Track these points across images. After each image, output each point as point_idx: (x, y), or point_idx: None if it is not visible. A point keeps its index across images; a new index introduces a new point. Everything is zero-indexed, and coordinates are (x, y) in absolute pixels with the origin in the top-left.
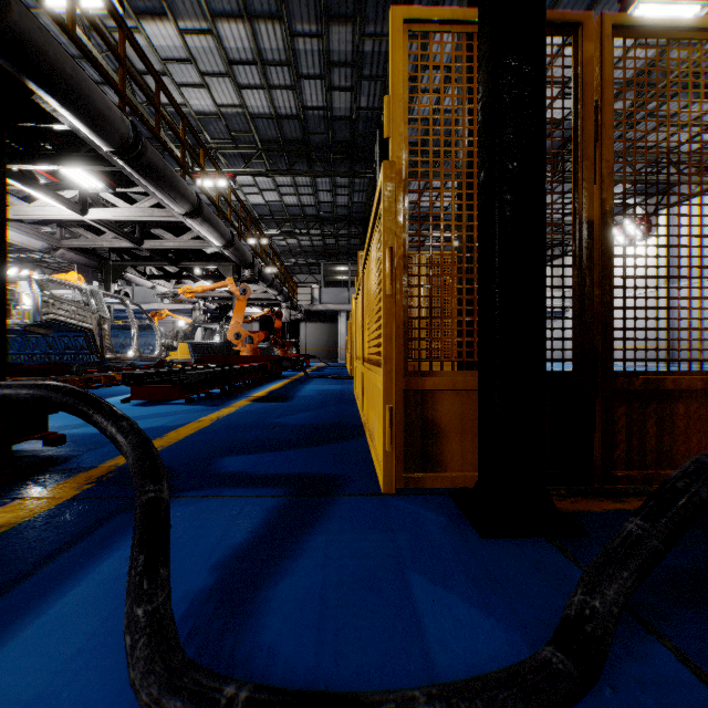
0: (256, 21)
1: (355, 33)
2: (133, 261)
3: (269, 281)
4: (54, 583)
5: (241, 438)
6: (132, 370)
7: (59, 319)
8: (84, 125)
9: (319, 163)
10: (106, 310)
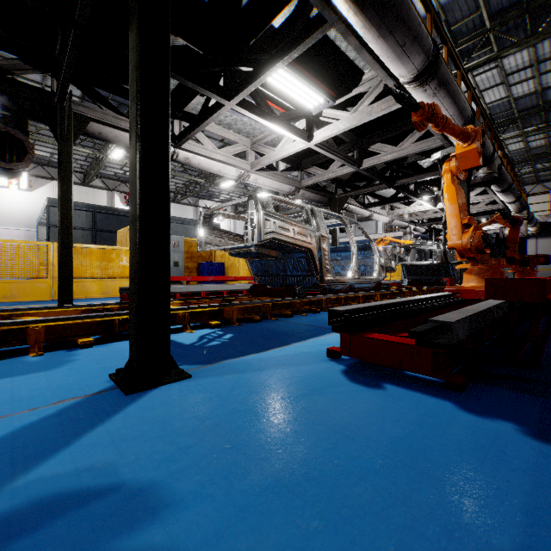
0: None
1: None
2: (353, 191)
3: (506, 183)
4: None
5: None
6: (351, 292)
7: (279, 238)
8: None
9: None
10: (325, 228)
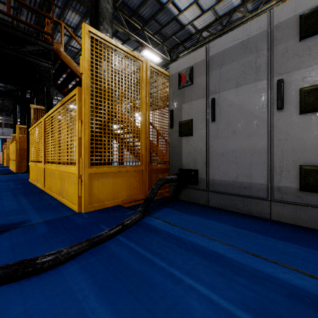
0: None
1: None
2: None
3: None
4: None
5: None
6: None
7: None
8: None
9: None
10: None
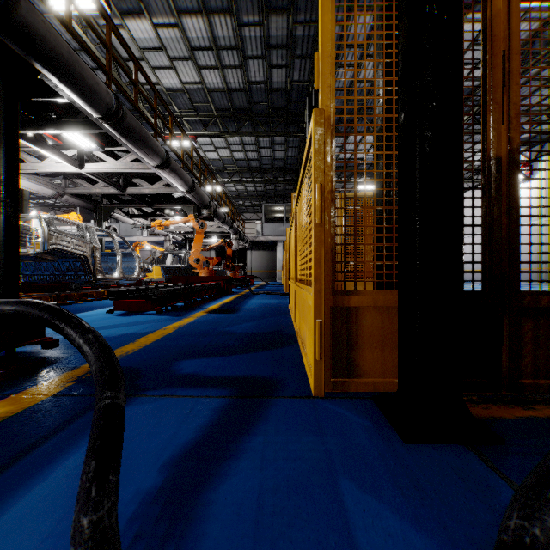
0: (211, 15)
1: (289, 21)
2: (119, 204)
3: (222, 218)
4: (24, 478)
5: (197, 344)
6: (117, 287)
7: (61, 248)
8: (78, 97)
9: (261, 125)
10: (97, 241)
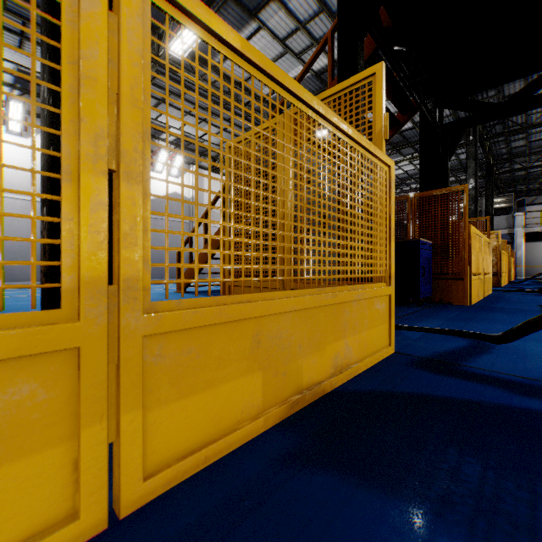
0: None
1: None
2: None
3: None
4: None
5: None
6: None
7: None
8: None
9: None
10: None
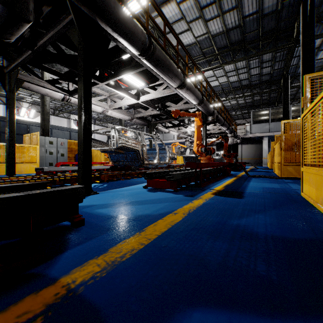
0: None
1: None
2: (160, 120)
3: (222, 122)
4: None
5: (206, 256)
6: (157, 169)
7: (125, 145)
8: (124, 40)
9: (252, 50)
10: (145, 141)
